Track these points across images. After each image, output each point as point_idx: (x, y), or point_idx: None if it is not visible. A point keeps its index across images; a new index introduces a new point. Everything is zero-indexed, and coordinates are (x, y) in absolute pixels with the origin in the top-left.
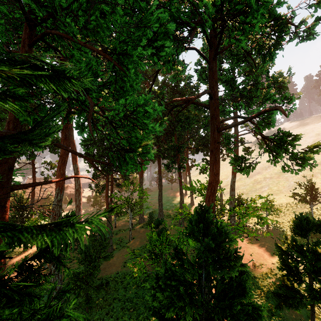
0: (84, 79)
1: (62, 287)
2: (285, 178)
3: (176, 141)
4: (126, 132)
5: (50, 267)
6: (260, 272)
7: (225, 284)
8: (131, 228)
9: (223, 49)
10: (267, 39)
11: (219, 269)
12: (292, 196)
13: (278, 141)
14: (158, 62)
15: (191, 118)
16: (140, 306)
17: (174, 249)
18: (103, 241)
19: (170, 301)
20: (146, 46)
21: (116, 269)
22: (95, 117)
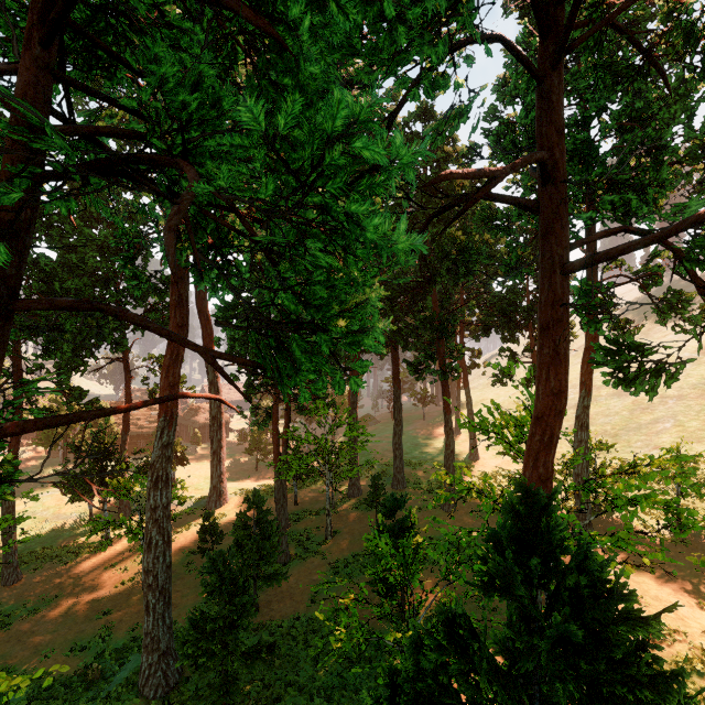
0: None
1: (172, 644)
2: None
3: (436, 306)
4: (300, 272)
5: (146, 596)
6: (670, 655)
7: None
8: (329, 510)
9: (584, 37)
10: None
11: (594, 701)
12: None
13: None
14: (400, 29)
15: (475, 250)
16: None
17: (446, 621)
18: (265, 541)
19: None
20: None
21: (294, 606)
22: (232, 244)
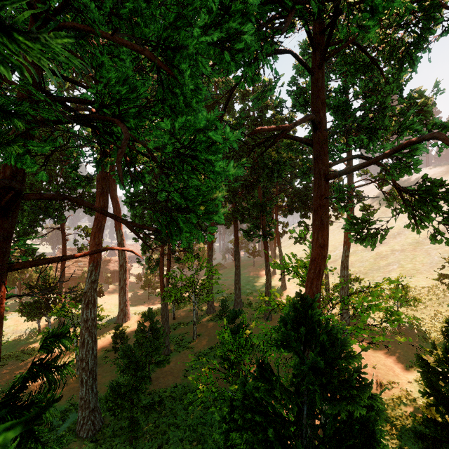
0: (52, 41)
1: (98, 404)
2: (425, 251)
3: (260, 196)
4: (181, 181)
5: (81, 375)
6: (389, 395)
7: (340, 423)
8: (195, 321)
9: (335, 52)
10: (404, 35)
11: (332, 400)
12: (438, 279)
13: (423, 195)
14: (232, 64)
15: (283, 163)
16: (207, 437)
17: (258, 365)
18: (155, 340)
19: (252, 446)
20: (211, 30)
21: (173, 379)
22: (139, 161)
